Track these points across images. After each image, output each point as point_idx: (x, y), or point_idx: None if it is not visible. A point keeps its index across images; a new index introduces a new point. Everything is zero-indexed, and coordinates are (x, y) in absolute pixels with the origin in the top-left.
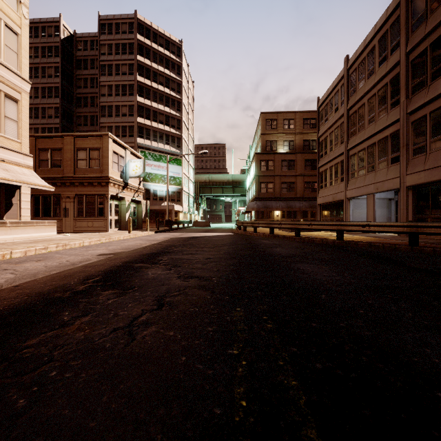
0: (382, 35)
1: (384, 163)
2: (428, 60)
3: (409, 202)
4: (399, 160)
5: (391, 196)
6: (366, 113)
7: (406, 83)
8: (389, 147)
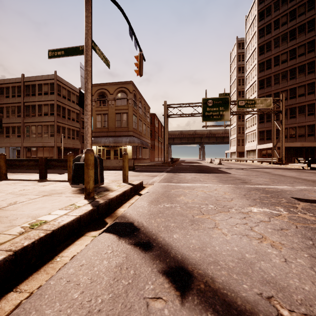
0: (14, 86)
1: (14, 136)
2: (31, 109)
3: (25, 152)
4: (21, 137)
5: (14, 148)
6: (5, 112)
7: (24, 112)
8: (17, 131)
